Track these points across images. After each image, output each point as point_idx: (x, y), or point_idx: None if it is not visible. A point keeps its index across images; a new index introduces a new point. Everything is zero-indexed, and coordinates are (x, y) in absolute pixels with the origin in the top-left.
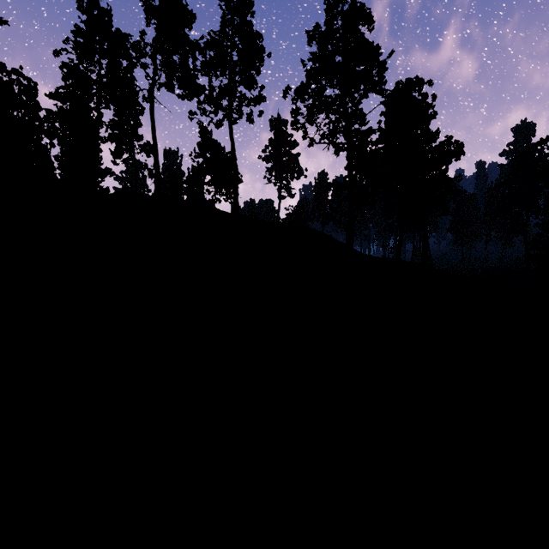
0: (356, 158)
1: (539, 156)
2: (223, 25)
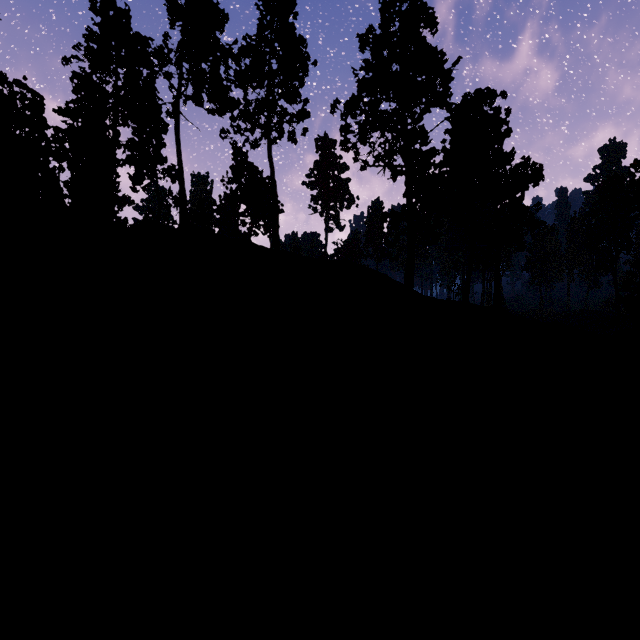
0: (416, 183)
1: (633, 181)
2: (260, 28)
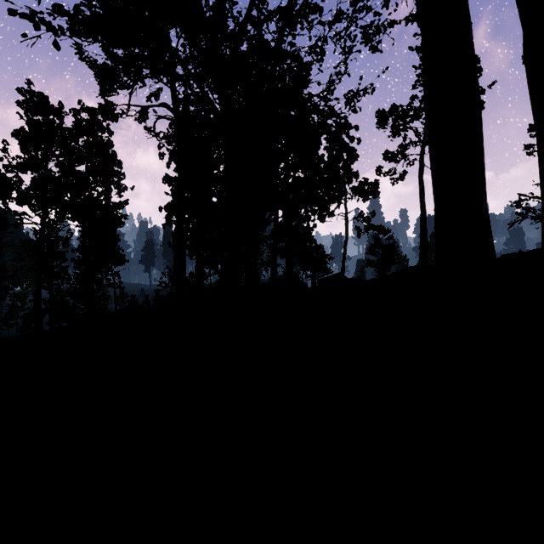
0: None
1: None
2: None
